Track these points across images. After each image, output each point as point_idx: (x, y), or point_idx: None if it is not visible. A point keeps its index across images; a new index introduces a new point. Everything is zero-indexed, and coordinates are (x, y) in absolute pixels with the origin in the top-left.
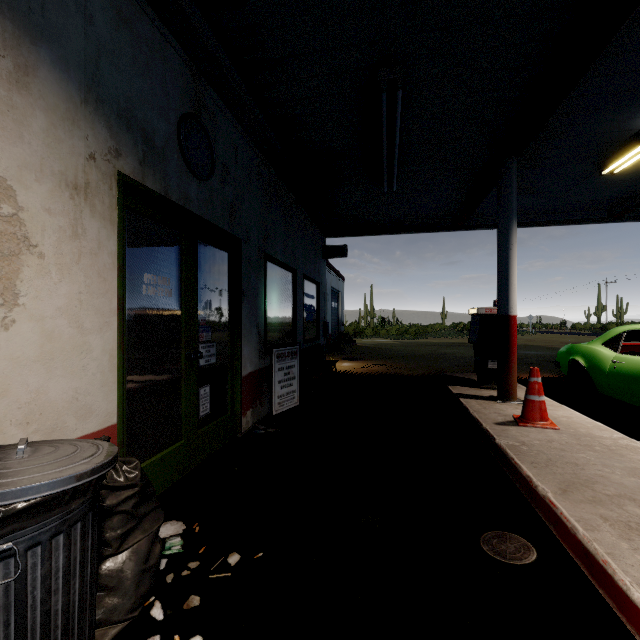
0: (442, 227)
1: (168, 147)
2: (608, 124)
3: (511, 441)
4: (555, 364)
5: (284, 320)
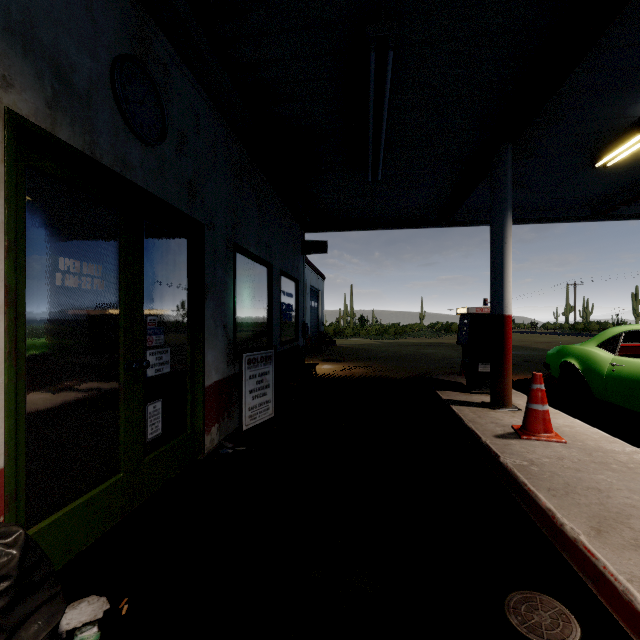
0: (427, 223)
1: (96, 92)
2: (609, 109)
3: (518, 459)
4: (545, 366)
5: (258, 320)
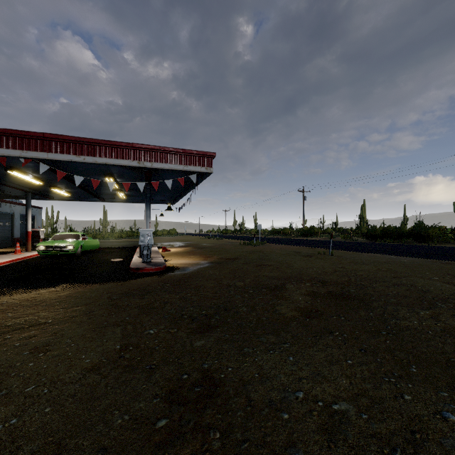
0: (45, 199)
1: None
2: (49, 189)
3: None
4: None
5: None
